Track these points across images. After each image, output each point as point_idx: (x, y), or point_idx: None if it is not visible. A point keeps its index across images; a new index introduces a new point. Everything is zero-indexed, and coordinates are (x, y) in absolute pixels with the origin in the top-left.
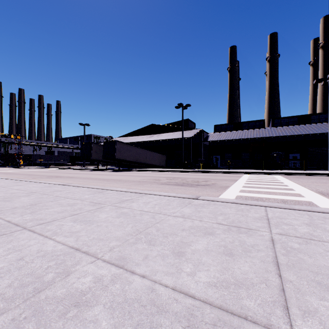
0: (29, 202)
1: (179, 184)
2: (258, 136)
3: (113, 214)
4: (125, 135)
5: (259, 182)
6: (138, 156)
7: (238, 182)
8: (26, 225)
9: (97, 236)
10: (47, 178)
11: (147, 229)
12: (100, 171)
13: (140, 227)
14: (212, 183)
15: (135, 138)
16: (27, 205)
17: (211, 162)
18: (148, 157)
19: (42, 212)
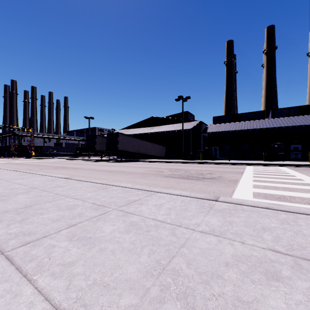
0: (24, 203)
1: (184, 177)
2: (258, 128)
3: (121, 225)
4: (127, 128)
5: (268, 175)
6: (139, 147)
7: (245, 175)
8: (7, 245)
9: (99, 277)
10: (53, 169)
11: (171, 259)
12: (103, 162)
13: (161, 257)
14: (217, 176)
15: (136, 130)
16: (20, 208)
17: (210, 153)
18: (149, 148)
19: (34, 219)
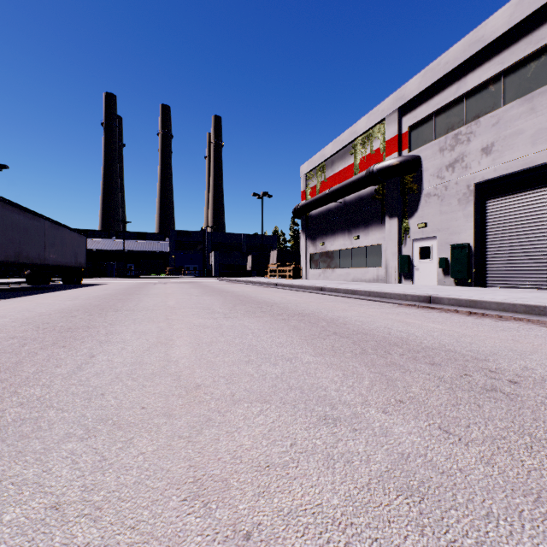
0: None
1: None
2: (94, 248)
3: None
4: None
5: None
6: None
7: None
8: None
9: None
10: None
11: None
12: None
13: None
14: None
15: None
16: None
17: None
18: None
19: None
